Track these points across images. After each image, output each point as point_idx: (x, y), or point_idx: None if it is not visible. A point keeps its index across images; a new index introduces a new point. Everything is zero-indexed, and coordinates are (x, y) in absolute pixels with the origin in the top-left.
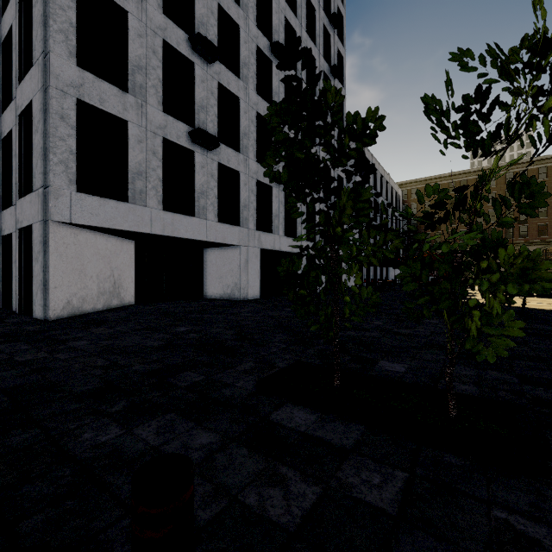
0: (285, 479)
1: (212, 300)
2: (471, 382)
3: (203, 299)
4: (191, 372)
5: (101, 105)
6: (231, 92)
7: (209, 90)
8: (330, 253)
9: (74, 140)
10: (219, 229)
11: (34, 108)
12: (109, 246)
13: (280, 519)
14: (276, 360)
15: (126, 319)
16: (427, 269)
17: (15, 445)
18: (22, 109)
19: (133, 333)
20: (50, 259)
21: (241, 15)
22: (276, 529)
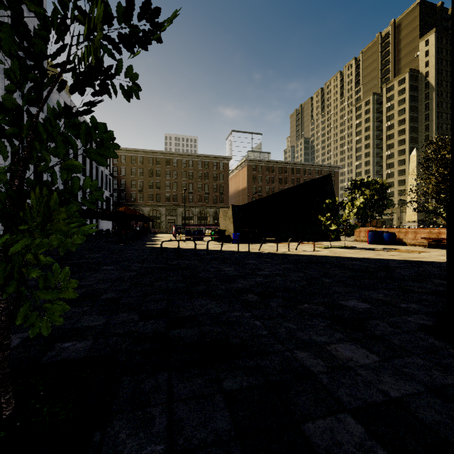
0: None
1: None
2: (92, 335)
3: None
4: None
5: None
6: None
7: None
8: None
9: None
10: None
11: None
12: None
13: None
14: None
15: None
16: None
17: None
18: None
19: None
20: None
21: None
22: None
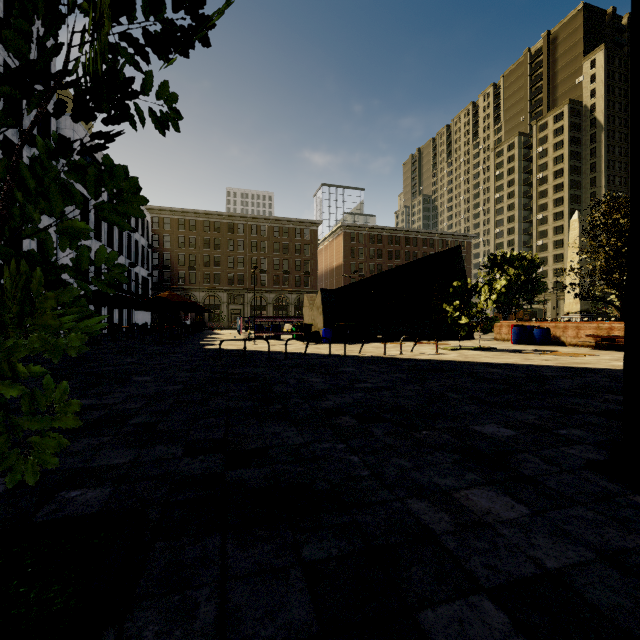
0: None
1: None
2: (112, 479)
3: None
4: None
5: None
6: None
7: None
8: None
9: None
10: None
11: None
12: None
13: None
14: None
15: None
16: None
17: None
18: None
19: None
20: None
21: None
22: None
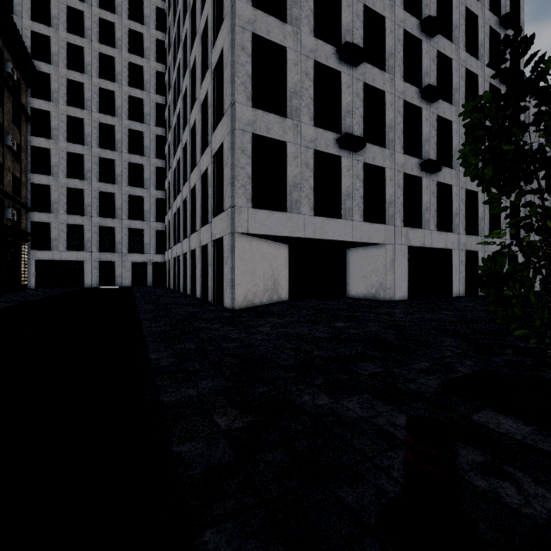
0: (514, 477)
1: (356, 299)
2: None
3: (346, 298)
4: (367, 363)
5: (267, 134)
6: (376, 88)
7: (354, 94)
8: (545, 249)
9: (250, 167)
10: (364, 229)
11: (224, 148)
12: (271, 250)
13: (521, 509)
14: (455, 365)
15: (288, 312)
16: None
17: (263, 393)
18: (216, 150)
19: (300, 324)
20: (235, 262)
21: (387, 5)
22: (519, 515)
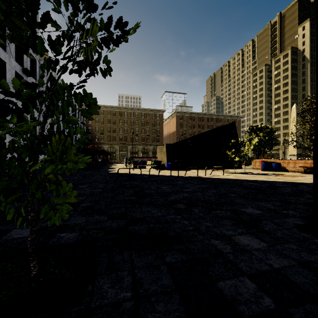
0: None
1: None
2: (78, 229)
3: None
4: None
5: None
6: None
7: None
8: None
9: None
10: None
11: None
12: None
13: None
14: None
15: None
16: (5, 152)
17: None
18: None
19: None
20: None
21: None
22: None
